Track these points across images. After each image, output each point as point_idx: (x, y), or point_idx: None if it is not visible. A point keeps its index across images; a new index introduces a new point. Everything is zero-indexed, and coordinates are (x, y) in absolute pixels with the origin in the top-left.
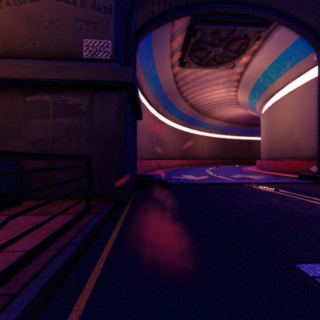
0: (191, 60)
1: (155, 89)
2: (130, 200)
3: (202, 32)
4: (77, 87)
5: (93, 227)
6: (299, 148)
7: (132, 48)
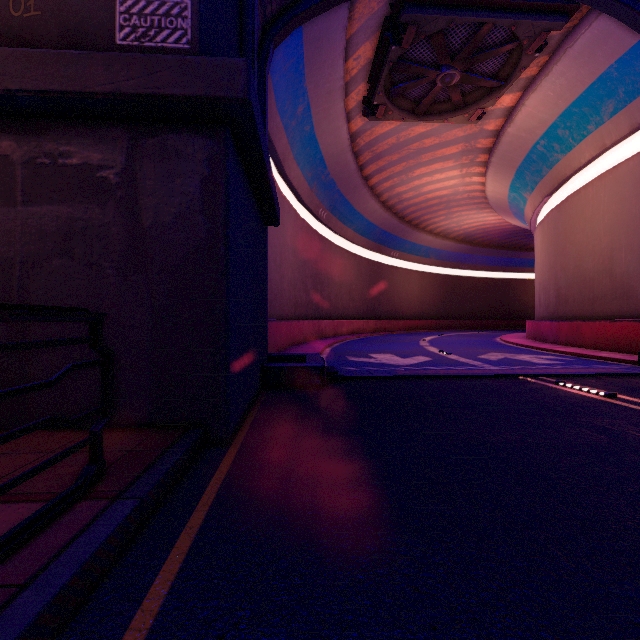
0: (389, 101)
1: (310, 168)
2: (243, 429)
3: (417, 31)
4: (93, 119)
5: (66, 581)
6: (632, 295)
7: (254, 51)
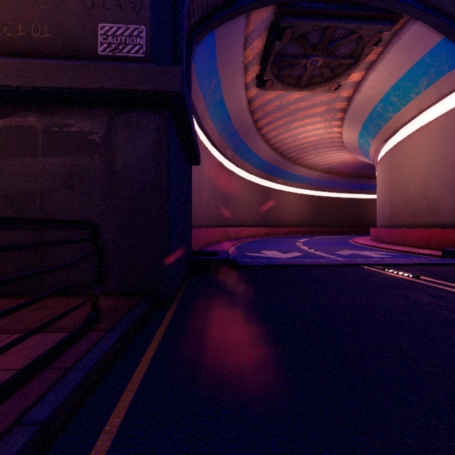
0: (274, 77)
1: (220, 123)
2: (178, 297)
3: (293, 31)
4: (85, 103)
5: (92, 366)
6: (439, 210)
7: (183, 50)
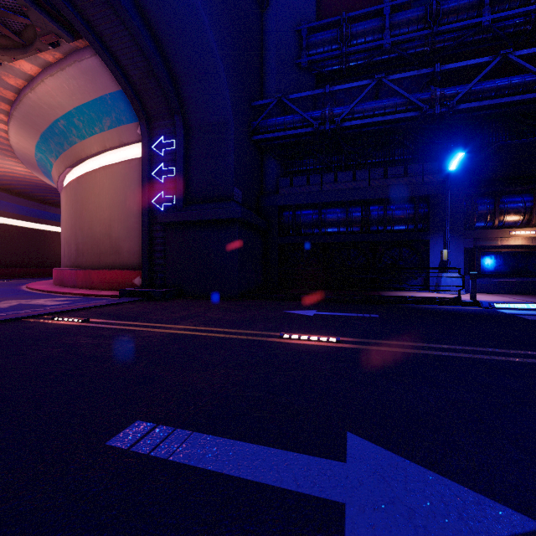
0: None
1: None
2: None
3: None
4: None
5: None
6: (121, 252)
7: None
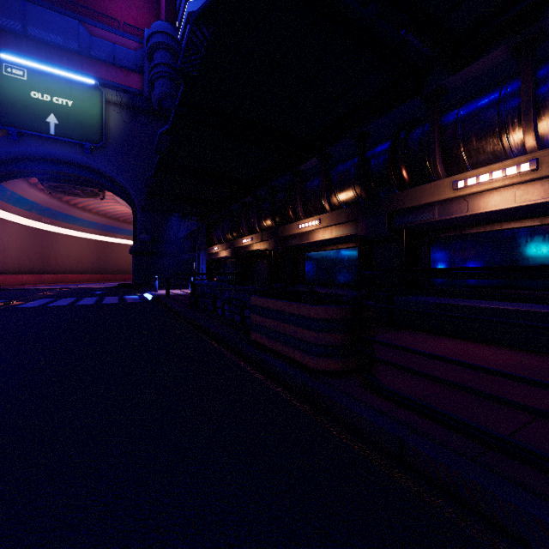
0: (57, 191)
1: (27, 206)
2: None
3: (49, 184)
4: None
5: None
6: None
7: None
